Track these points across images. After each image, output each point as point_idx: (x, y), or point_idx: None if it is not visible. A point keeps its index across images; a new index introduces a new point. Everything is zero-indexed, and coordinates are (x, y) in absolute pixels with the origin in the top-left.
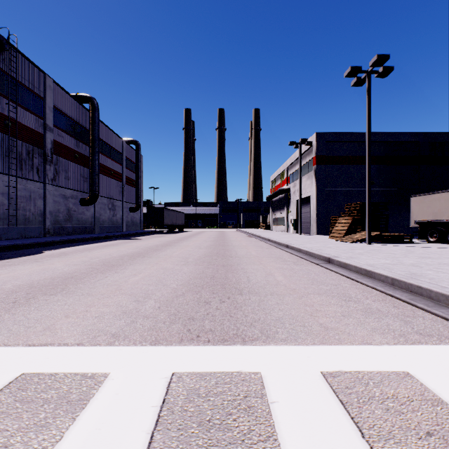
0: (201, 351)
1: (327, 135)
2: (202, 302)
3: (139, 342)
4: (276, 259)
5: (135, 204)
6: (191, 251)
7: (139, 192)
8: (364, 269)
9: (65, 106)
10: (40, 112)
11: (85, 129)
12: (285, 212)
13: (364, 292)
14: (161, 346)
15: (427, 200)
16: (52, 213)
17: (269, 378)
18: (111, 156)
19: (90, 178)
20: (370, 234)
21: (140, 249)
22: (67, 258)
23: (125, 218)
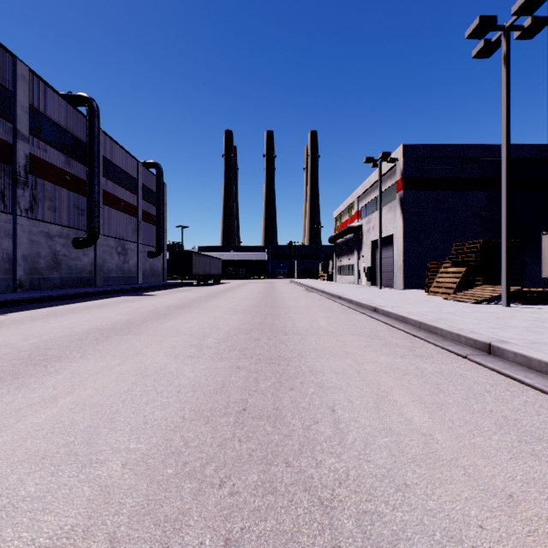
0: None
1: (419, 149)
2: None
3: None
4: (370, 341)
5: (156, 247)
6: (218, 319)
7: (161, 231)
8: None
9: (49, 107)
10: (7, 112)
11: (81, 142)
12: (354, 258)
13: None
14: None
15: None
16: (27, 258)
17: None
18: (120, 182)
19: (86, 210)
20: (509, 290)
21: (137, 314)
22: None
23: (142, 266)
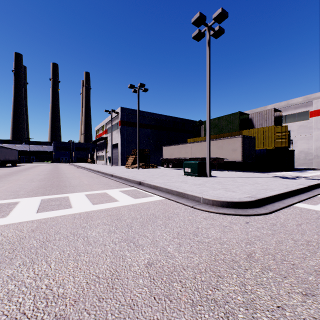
0: (50, 196)
1: (127, 110)
2: (48, 190)
3: (26, 197)
4: (88, 177)
5: None
6: (34, 177)
7: None
8: (120, 176)
9: None
10: None
11: None
12: (104, 152)
13: (114, 183)
14: (35, 197)
15: (168, 149)
16: None
17: (71, 196)
18: None
19: None
20: (139, 164)
21: None
22: None
23: None
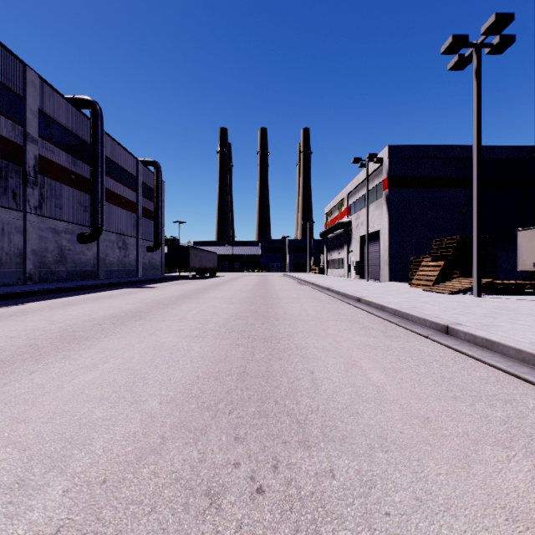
0: None
1: (403, 150)
2: (198, 495)
3: None
4: (349, 325)
5: (154, 242)
6: (217, 308)
7: (160, 227)
8: None
9: (56, 110)
10: (18, 116)
11: (85, 143)
12: (344, 252)
13: None
14: None
15: None
16: (36, 253)
17: None
18: (121, 180)
19: (90, 207)
20: (479, 282)
21: (143, 304)
22: (15, 322)
23: (141, 260)
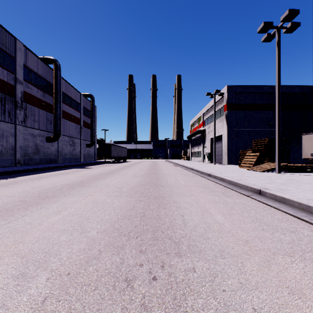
0: None
1: (236, 88)
2: (121, 281)
3: None
4: (204, 189)
5: (90, 141)
6: (128, 180)
7: (93, 132)
8: None
9: (33, 65)
10: (11, 68)
11: (50, 84)
12: (201, 147)
13: None
14: None
15: None
16: (22, 148)
17: None
18: (71, 105)
19: (53, 121)
20: (279, 165)
21: (85, 177)
22: (11, 188)
23: (83, 152)
